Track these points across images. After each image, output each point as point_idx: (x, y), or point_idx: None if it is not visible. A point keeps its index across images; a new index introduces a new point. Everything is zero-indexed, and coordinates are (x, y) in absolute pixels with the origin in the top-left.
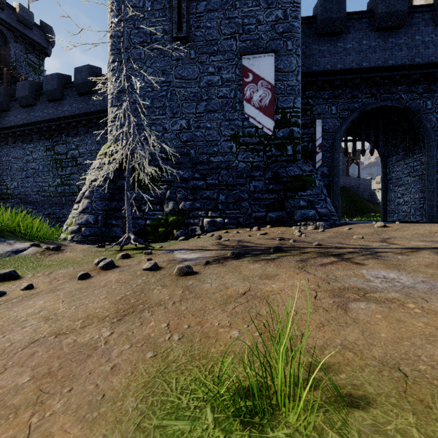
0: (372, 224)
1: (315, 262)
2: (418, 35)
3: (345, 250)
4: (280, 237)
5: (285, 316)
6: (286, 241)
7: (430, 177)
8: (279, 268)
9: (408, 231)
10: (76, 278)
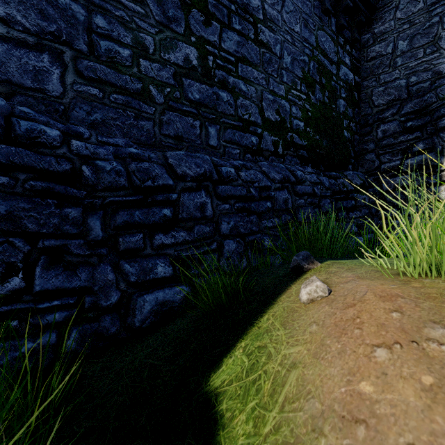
0: None
1: None
2: None
3: None
4: None
5: None
6: None
7: None
8: None
9: None
10: None
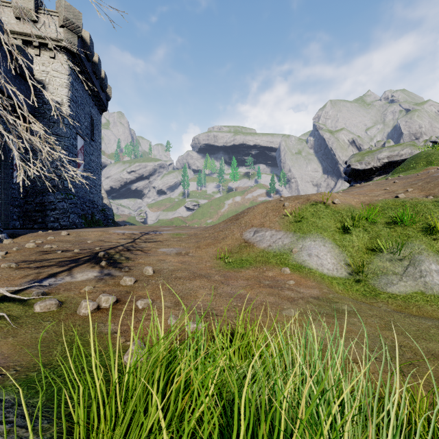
0: (48, 233)
1: (141, 253)
2: (4, 67)
3: (120, 248)
4: (40, 251)
5: (198, 260)
6: (73, 252)
7: (6, 191)
8: (149, 258)
9: (89, 236)
10: (143, 308)
